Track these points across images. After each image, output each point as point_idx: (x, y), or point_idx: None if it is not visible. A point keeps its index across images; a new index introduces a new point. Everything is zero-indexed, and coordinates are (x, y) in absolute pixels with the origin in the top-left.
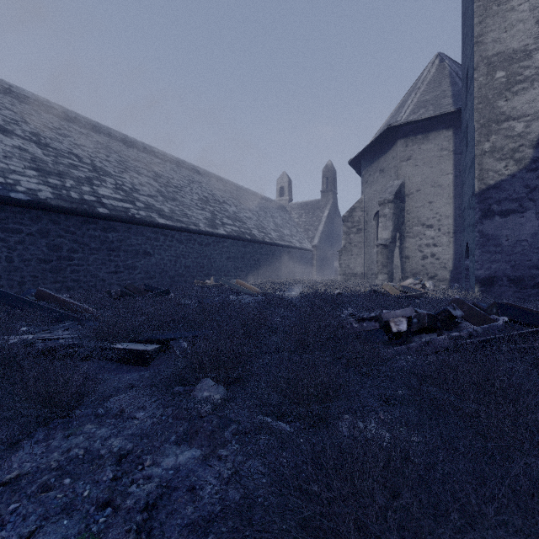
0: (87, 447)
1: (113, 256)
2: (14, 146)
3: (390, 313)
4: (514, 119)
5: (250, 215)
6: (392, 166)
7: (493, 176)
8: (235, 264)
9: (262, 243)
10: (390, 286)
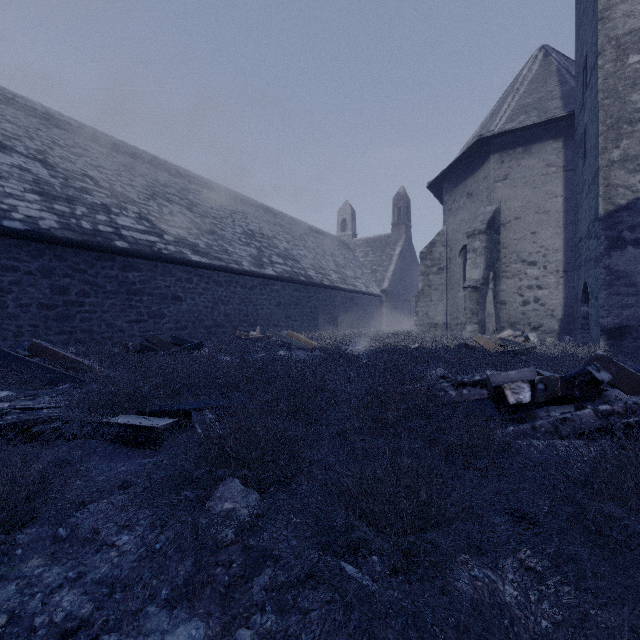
0: (15, 609)
1: (134, 301)
2: (13, 165)
3: (500, 376)
4: None
5: (305, 252)
6: (483, 188)
7: (624, 193)
8: (286, 312)
9: (320, 287)
10: (485, 339)
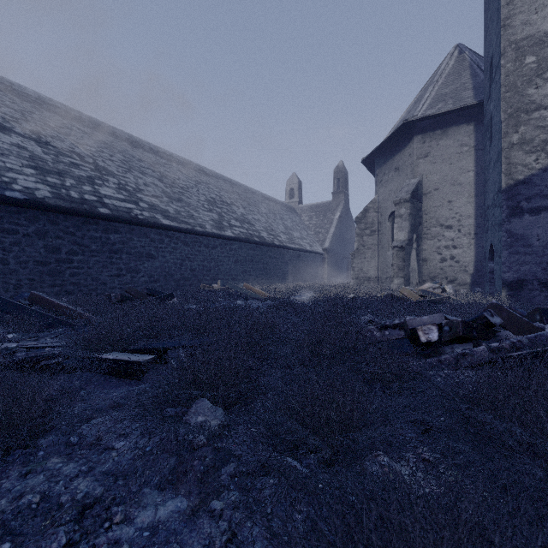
0: (45, 491)
1: (115, 258)
2: (12, 144)
3: (415, 320)
4: (546, 107)
5: (259, 217)
6: (408, 164)
7: (522, 170)
8: (243, 268)
9: (271, 246)
10: (408, 290)
